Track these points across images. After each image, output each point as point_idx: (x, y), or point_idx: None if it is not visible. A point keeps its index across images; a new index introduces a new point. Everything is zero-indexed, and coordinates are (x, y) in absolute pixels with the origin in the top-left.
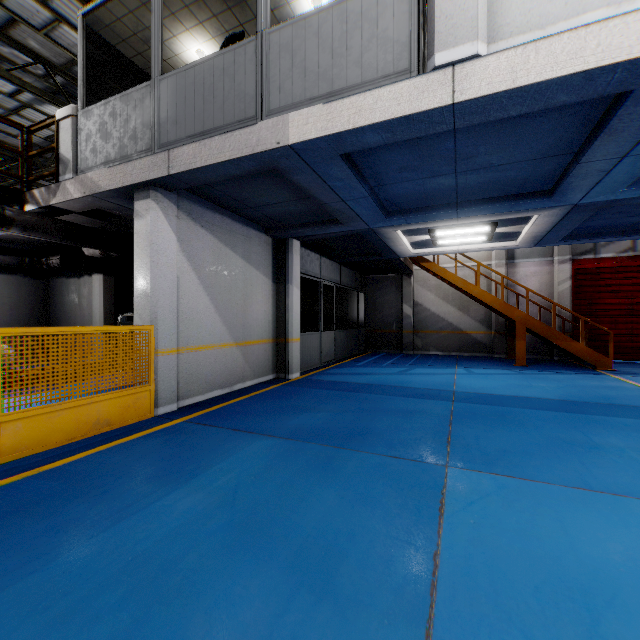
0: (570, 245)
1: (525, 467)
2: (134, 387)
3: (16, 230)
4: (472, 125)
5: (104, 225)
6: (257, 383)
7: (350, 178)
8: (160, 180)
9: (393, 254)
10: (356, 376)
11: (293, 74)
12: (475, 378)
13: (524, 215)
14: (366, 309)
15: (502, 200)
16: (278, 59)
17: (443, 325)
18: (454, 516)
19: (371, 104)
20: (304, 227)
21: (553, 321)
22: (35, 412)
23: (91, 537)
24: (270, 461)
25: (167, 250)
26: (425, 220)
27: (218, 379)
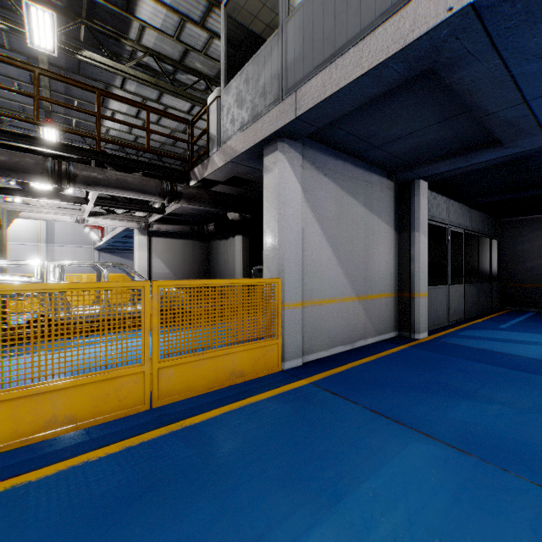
0: None
1: None
2: (263, 340)
3: (183, 201)
4: None
5: (241, 192)
6: (378, 340)
7: None
8: (287, 127)
9: None
10: (511, 345)
11: None
12: None
13: None
14: (500, 259)
15: None
16: None
17: None
18: None
19: None
20: (439, 161)
21: None
22: (183, 360)
23: None
24: (453, 501)
25: (292, 201)
26: None
27: (340, 335)
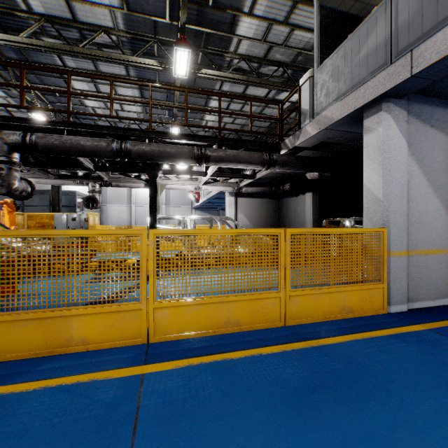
0: None
1: None
2: (369, 283)
3: (277, 167)
4: None
5: (321, 155)
6: None
7: None
8: (396, 87)
9: None
10: None
11: None
12: None
13: None
14: None
15: None
16: None
17: None
18: None
19: None
20: None
21: None
22: (306, 292)
23: None
24: None
25: (397, 156)
26: None
27: (447, 286)
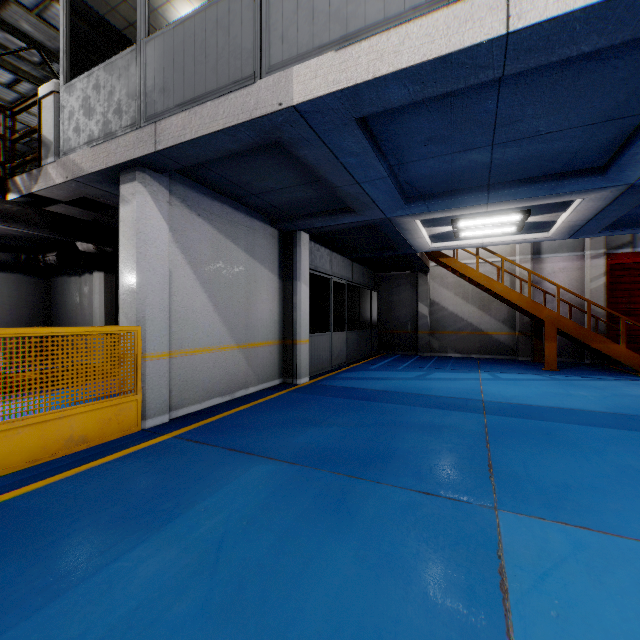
0: (604, 238)
1: (601, 512)
2: (117, 397)
3: None
4: (523, 74)
5: (98, 218)
6: (262, 389)
7: (367, 152)
8: (147, 158)
9: (410, 248)
10: (370, 381)
11: (298, 19)
12: (503, 384)
13: (566, 199)
14: (379, 308)
15: (543, 180)
16: (280, 3)
17: (462, 325)
18: (525, 600)
19: (396, 45)
20: (313, 217)
21: (588, 321)
22: None
23: (6, 628)
24: (269, 497)
25: (157, 240)
26: (450, 207)
27: (217, 386)
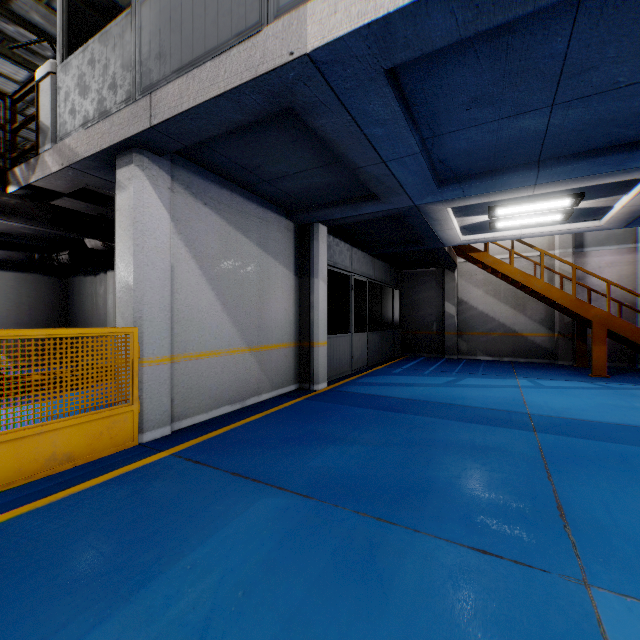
0: None
1: None
2: (109, 408)
3: None
4: None
5: (105, 212)
6: (276, 395)
7: (396, 119)
8: (142, 137)
9: (437, 242)
10: (395, 388)
11: None
12: (548, 394)
13: (633, 176)
14: (402, 308)
15: (608, 152)
16: None
17: (493, 326)
18: None
19: None
20: (332, 207)
21: None
22: None
23: None
24: (275, 549)
25: (156, 231)
26: (489, 190)
27: (226, 393)
